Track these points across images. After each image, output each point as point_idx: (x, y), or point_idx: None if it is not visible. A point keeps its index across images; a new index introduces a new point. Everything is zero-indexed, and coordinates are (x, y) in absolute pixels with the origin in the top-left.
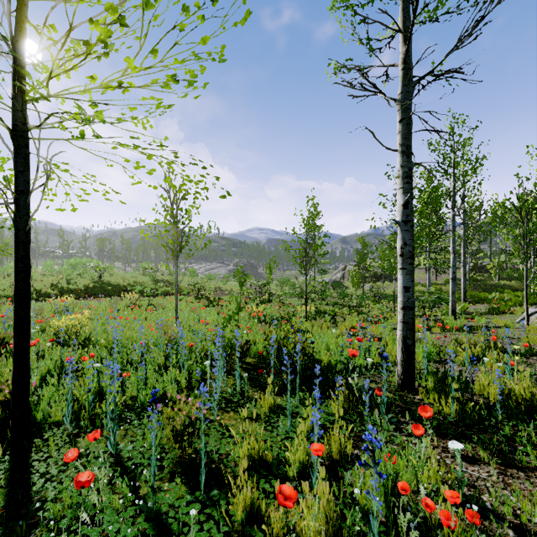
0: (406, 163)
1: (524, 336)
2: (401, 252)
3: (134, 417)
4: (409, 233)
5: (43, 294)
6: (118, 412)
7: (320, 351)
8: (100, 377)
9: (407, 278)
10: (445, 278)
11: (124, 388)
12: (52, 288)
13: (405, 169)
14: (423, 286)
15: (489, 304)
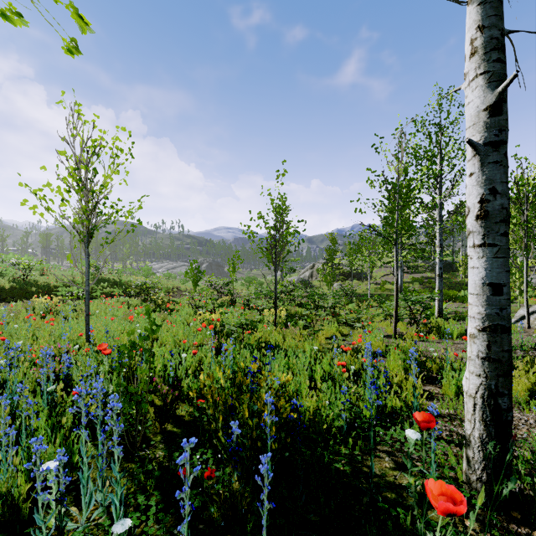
0: (494, 19)
1: None
2: (482, 211)
3: None
4: (502, 169)
5: None
6: None
7: (303, 398)
8: None
9: (496, 264)
10: (411, 277)
11: None
12: None
13: (492, 32)
14: (391, 284)
15: (463, 302)
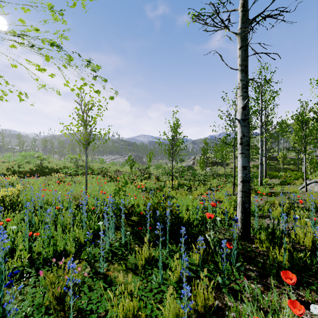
0: (244, 77)
1: (307, 198)
2: (241, 142)
3: (34, 273)
4: (247, 128)
5: (0, 175)
6: (21, 268)
7: (182, 212)
8: (15, 236)
9: (245, 159)
10: (252, 164)
11: (32, 246)
12: (7, 170)
13: (244, 82)
14: None
15: (279, 178)
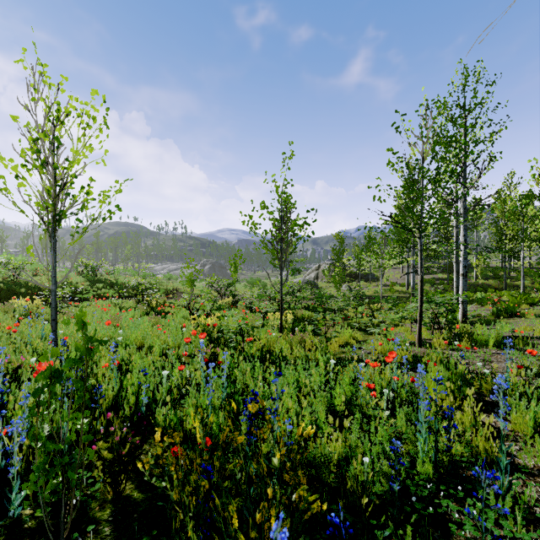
0: None
1: None
2: None
3: None
4: None
5: None
6: None
7: (326, 448)
8: None
9: None
10: None
11: None
12: None
13: None
14: (401, 286)
15: (481, 304)
